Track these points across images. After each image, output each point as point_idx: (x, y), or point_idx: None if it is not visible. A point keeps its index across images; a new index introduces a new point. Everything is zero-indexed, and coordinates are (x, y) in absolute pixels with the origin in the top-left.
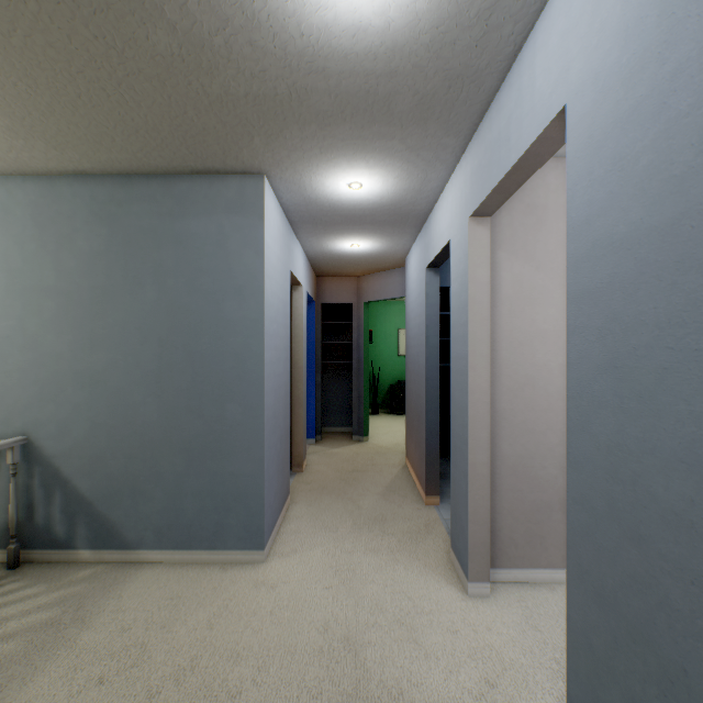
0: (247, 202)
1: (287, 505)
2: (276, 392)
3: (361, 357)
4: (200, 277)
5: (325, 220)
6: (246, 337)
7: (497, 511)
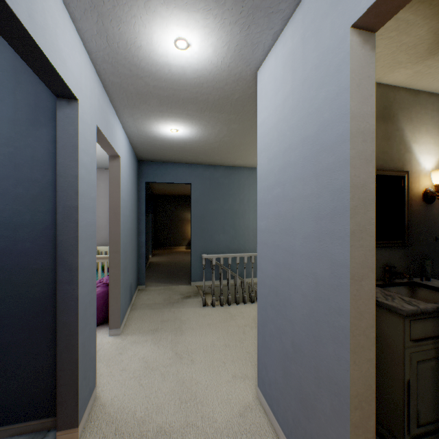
0: None
1: None
2: (280, 268)
3: None
4: None
5: None
6: None
7: None
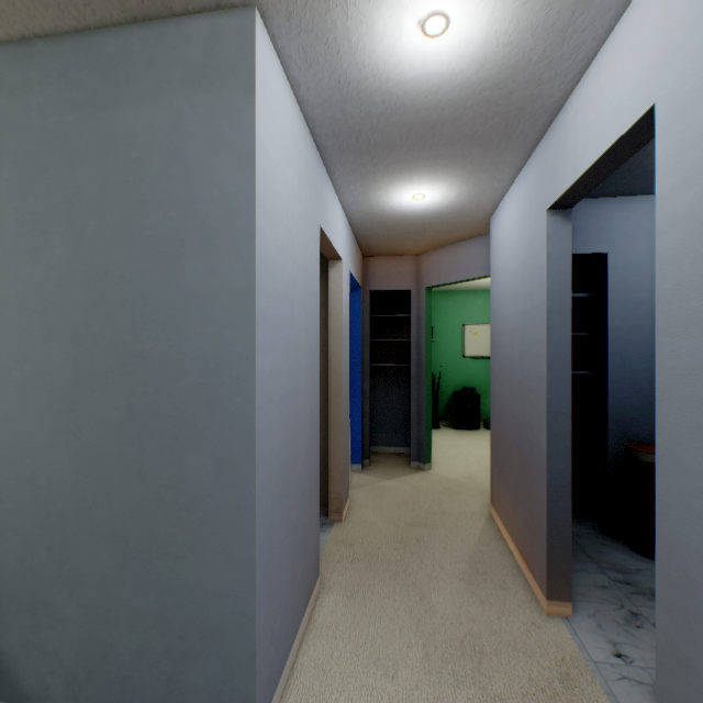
0: (223, 64)
1: (314, 597)
2: (288, 425)
3: (422, 359)
4: (141, 214)
5: (374, 140)
6: (221, 326)
7: None
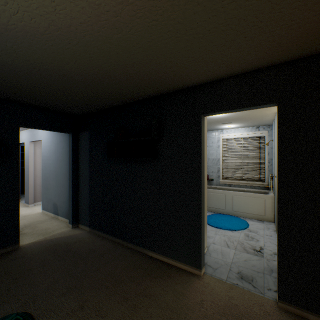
0: None
1: None
2: None
3: None
4: None
5: None
6: None
7: (36, 192)
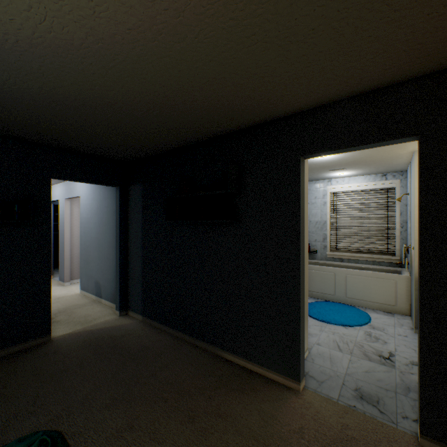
0: None
1: None
2: None
3: None
4: None
5: None
6: None
7: (73, 267)
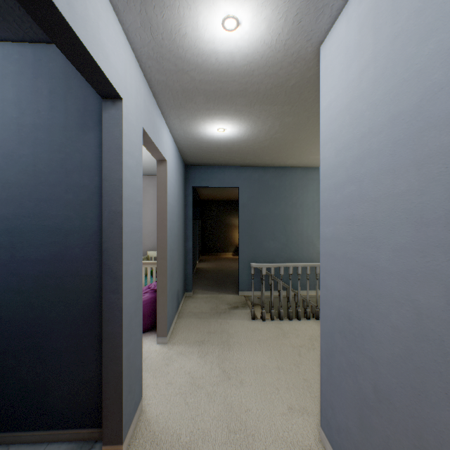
0: None
1: None
2: (354, 288)
3: None
4: None
5: None
6: None
7: None
